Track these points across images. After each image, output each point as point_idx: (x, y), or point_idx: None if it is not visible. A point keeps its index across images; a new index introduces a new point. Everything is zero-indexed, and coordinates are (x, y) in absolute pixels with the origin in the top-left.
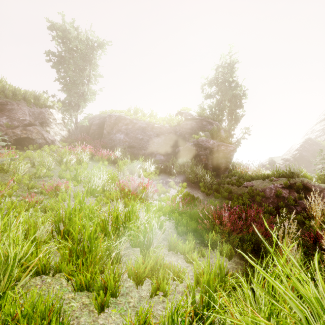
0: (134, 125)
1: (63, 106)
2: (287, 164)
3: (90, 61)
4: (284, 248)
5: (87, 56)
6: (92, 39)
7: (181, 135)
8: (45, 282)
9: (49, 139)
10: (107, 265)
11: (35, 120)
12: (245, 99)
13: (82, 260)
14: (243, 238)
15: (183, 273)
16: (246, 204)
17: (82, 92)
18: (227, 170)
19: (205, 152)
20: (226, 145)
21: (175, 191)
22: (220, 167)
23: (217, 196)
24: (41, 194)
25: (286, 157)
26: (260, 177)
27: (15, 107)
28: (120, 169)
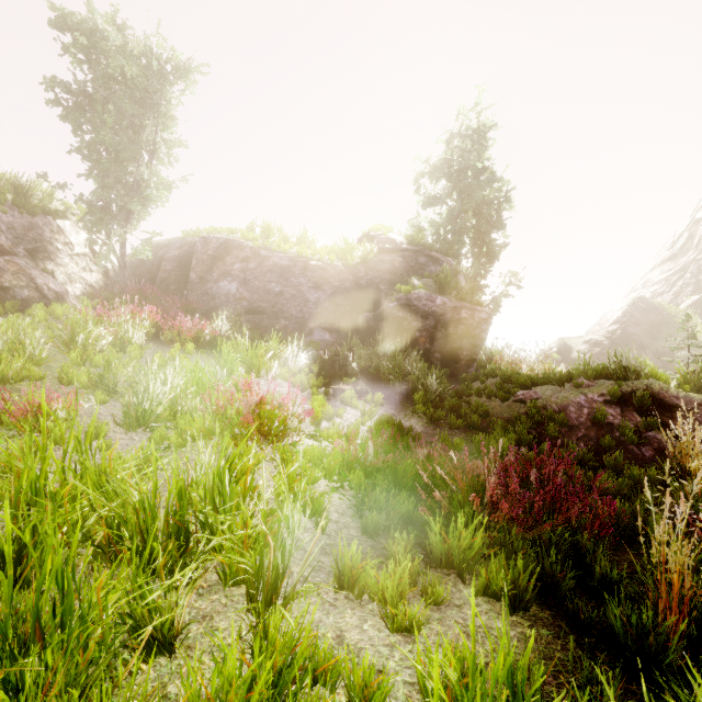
0: (263, 261)
1: (88, 213)
2: (597, 352)
3: (155, 106)
4: None
5: (149, 94)
6: (159, 55)
7: (369, 286)
8: None
9: (48, 290)
10: None
11: (15, 244)
12: (509, 210)
13: (5, 680)
14: (539, 539)
15: (382, 688)
16: (523, 443)
17: (137, 180)
18: (473, 364)
19: (426, 324)
20: (472, 309)
21: (358, 414)
22: (459, 357)
23: (455, 424)
24: None
25: (595, 338)
26: (552, 379)
27: None
28: (222, 362)
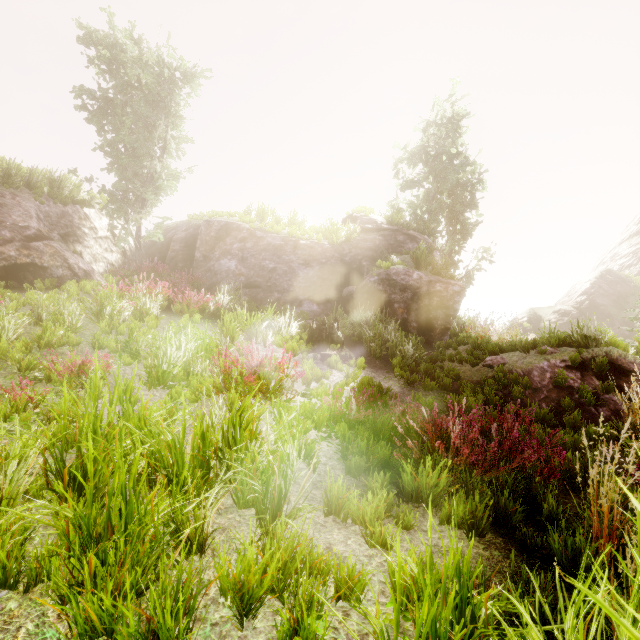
0: (258, 241)
1: (110, 202)
2: (566, 321)
3: (166, 108)
4: (637, 524)
5: (160, 98)
6: (170, 64)
7: (353, 263)
8: (1, 610)
9: (78, 269)
10: (160, 570)
11: (51, 229)
12: (482, 191)
13: (96, 555)
14: (497, 481)
15: (362, 580)
16: (490, 403)
17: (150, 172)
18: (447, 333)
19: (404, 296)
20: (446, 283)
21: (342, 376)
22: (434, 326)
23: (429, 385)
24: (48, 382)
25: (563, 308)
26: (518, 346)
27: (7, 202)
28: (225, 330)
